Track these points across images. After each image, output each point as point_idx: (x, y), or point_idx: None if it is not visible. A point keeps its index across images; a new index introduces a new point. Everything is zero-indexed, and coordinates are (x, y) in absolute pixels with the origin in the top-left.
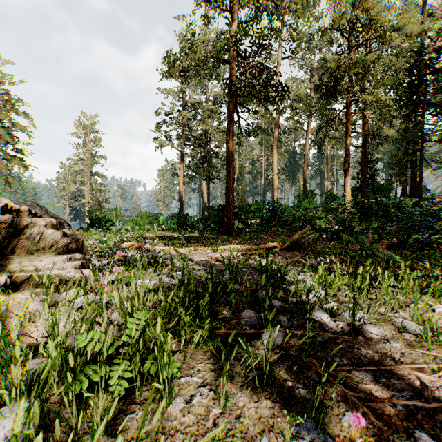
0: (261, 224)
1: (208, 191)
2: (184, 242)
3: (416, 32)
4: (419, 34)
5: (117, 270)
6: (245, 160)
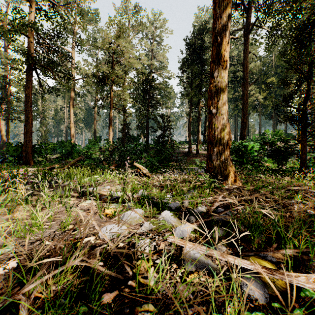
0: (57, 157)
1: (7, 130)
2: None
3: (148, 63)
4: (149, 65)
5: None
6: (49, 108)
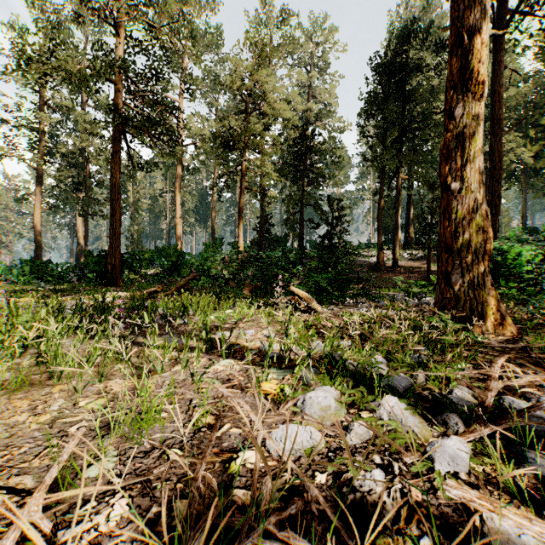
0: (157, 274)
1: (85, 231)
2: (47, 294)
3: (302, 109)
4: (304, 111)
5: (4, 292)
6: (143, 194)
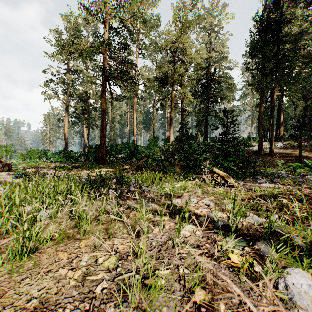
0: (124, 157)
1: (88, 134)
2: (71, 169)
3: (207, 57)
4: (208, 58)
5: (51, 171)
6: (116, 114)
